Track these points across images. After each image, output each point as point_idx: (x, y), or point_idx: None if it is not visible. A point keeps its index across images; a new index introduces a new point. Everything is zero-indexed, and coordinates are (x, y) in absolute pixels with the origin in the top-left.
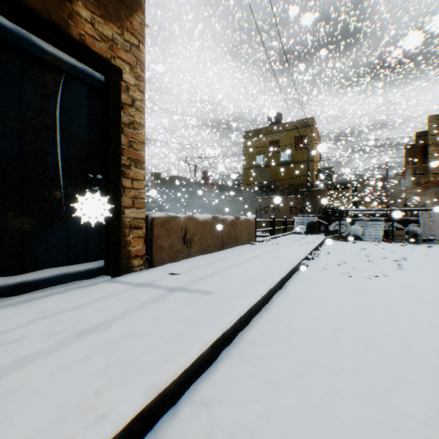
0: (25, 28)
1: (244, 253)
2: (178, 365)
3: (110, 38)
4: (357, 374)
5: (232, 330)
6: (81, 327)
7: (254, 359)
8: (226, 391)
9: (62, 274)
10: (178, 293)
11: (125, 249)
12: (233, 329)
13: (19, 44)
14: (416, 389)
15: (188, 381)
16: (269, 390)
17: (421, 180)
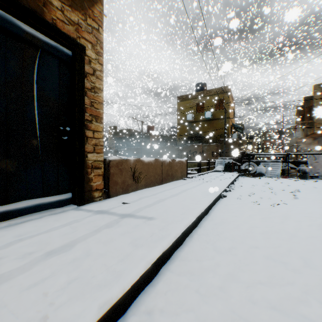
0: (8, 13)
1: (178, 186)
2: (127, 281)
3: (76, 22)
4: (270, 286)
5: (170, 249)
6: (50, 248)
7: (187, 273)
8: (165, 301)
9: (38, 204)
10: (128, 219)
11: (88, 184)
12: (171, 248)
13: (4, 25)
14: (318, 299)
15: (135, 293)
16: (200, 301)
17: (308, 132)
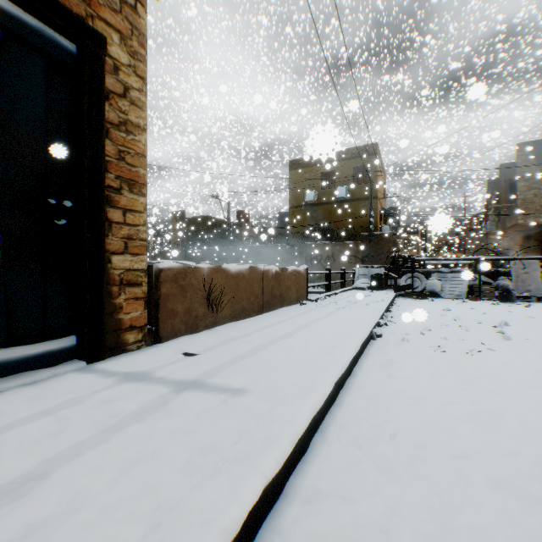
0: None
1: (293, 318)
2: None
3: None
4: None
5: (280, 474)
6: None
7: (323, 540)
8: None
9: None
10: (190, 395)
11: (112, 317)
12: (282, 470)
13: None
14: None
15: None
16: None
17: (507, 223)
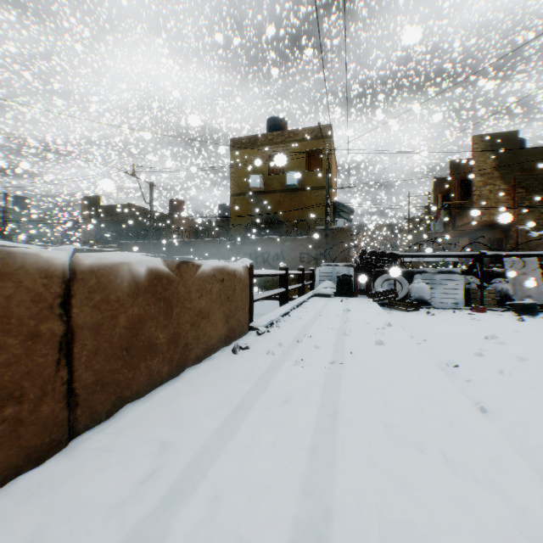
0: None
1: (175, 515)
2: None
3: None
4: None
5: None
6: None
7: None
8: None
9: None
10: None
11: None
12: None
13: None
14: None
15: None
16: None
17: (459, 222)
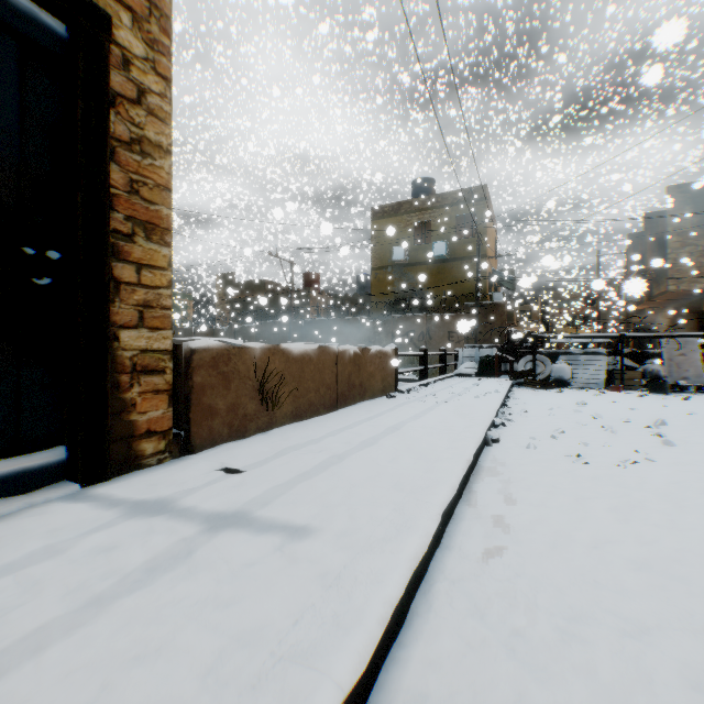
0: None
1: (378, 416)
2: None
3: None
4: None
5: (364, 674)
6: None
7: None
8: None
9: None
10: (228, 537)
11: (120, 419)
12: (368, 667)
13: None
14: None
15: None
16: None
17: (654, 290)
